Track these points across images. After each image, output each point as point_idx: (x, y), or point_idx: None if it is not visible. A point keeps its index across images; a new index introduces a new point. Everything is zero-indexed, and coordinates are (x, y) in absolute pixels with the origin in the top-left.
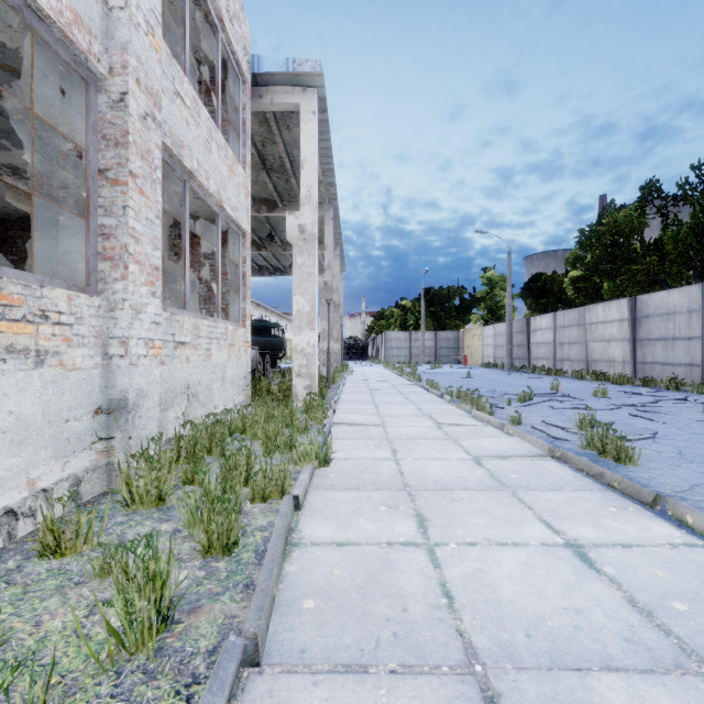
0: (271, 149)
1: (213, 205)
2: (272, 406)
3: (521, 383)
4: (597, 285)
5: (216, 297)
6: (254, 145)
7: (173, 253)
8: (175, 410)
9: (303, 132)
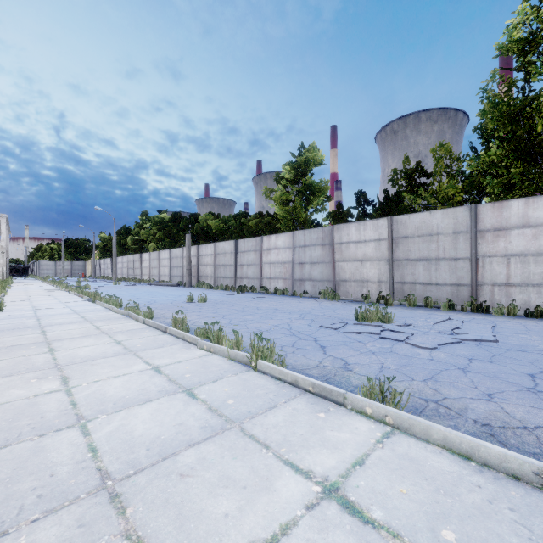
0: None
1: None
2: None
3: None
4: None
5: None
6: None
7: None
8: None
9: (2, 226)
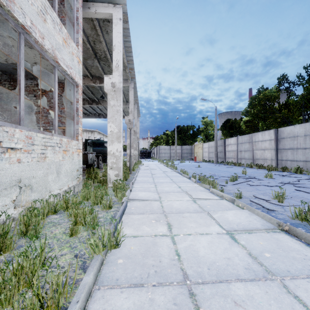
0: (99, 46)
1: (50, 59)
2: (96, 186)
3: (225, 170)
4: (256, 124)
5: (53, 120)
6: (89, 43)
7: (33, 95)
8: (3, 200)
9: (113, 30)
